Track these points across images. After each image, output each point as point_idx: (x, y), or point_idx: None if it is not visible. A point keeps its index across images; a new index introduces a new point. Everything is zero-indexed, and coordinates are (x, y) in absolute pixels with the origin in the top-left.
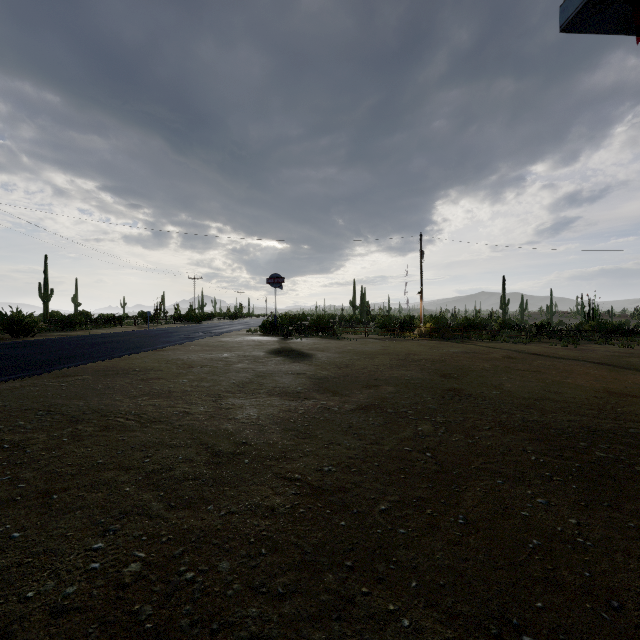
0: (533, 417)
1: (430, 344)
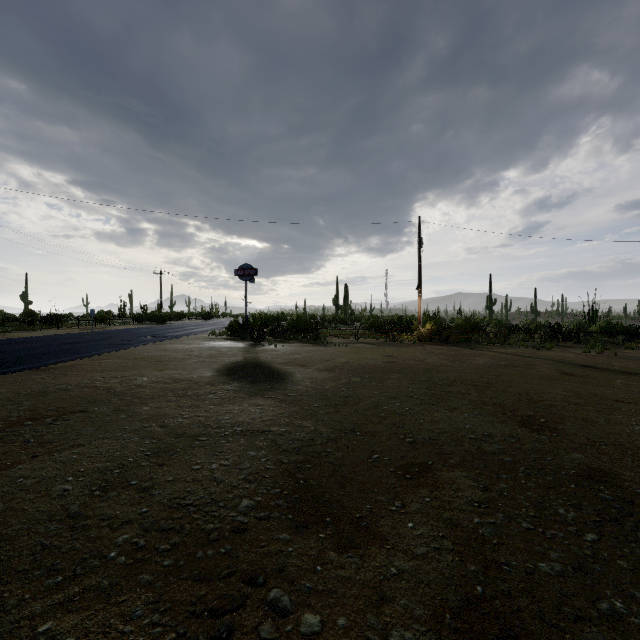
0: None
1: (440, 351)
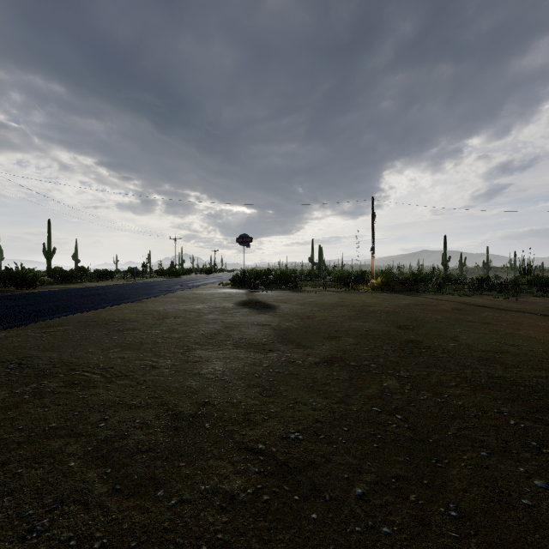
0: (498, 372)
1: (382, 296)
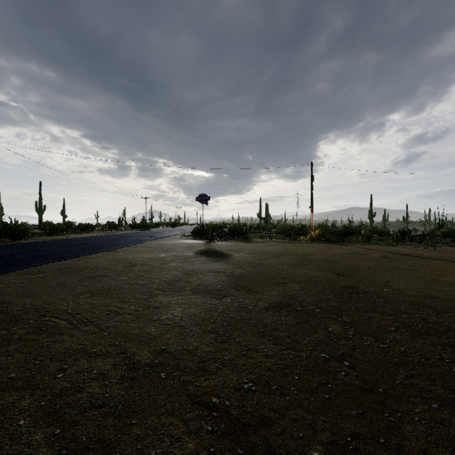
0: (432, 317)
1: (320, 246)
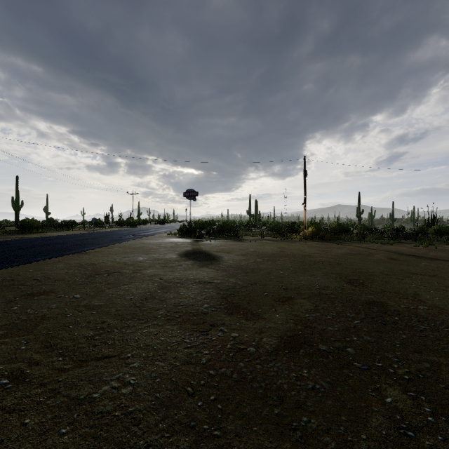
0: None
1: (316, 245)
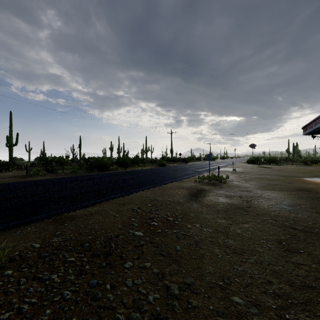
0: None
1: None
